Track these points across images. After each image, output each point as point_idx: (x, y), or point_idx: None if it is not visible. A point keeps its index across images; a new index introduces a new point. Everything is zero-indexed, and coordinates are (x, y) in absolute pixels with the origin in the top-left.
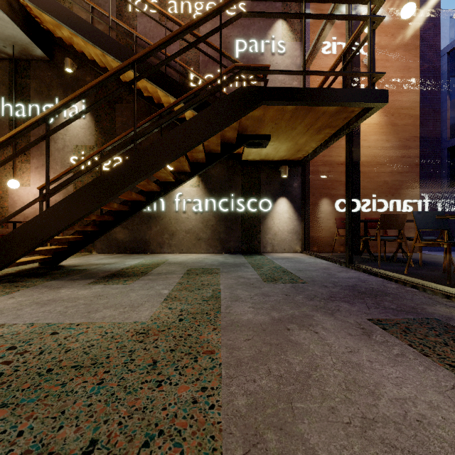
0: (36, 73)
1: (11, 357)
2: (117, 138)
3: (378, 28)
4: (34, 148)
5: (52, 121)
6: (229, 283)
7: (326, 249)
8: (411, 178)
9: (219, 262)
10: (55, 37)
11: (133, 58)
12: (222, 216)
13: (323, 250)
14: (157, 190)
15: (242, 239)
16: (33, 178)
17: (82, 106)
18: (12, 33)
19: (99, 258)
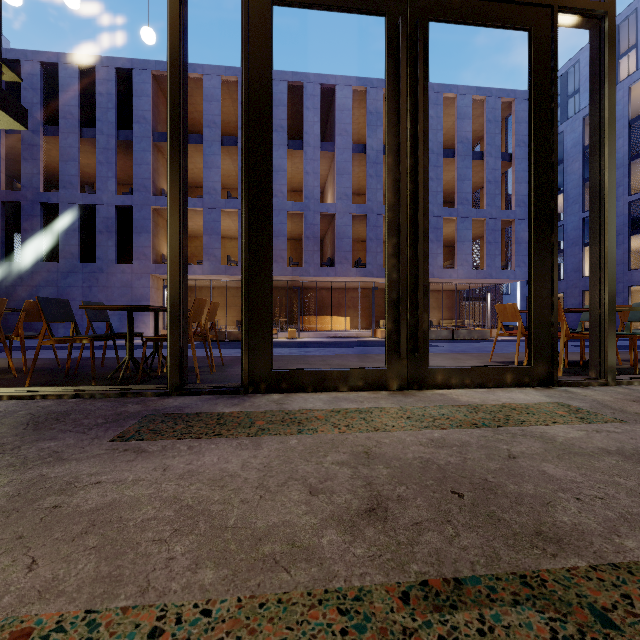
0: None
1: None
2: None
3: None
4: None
5: None
6: None
7: None
8: None
9: None
10: None
11: None
12: None
13: None
14: None
15: None
16: None
17: None
18: None
19: None
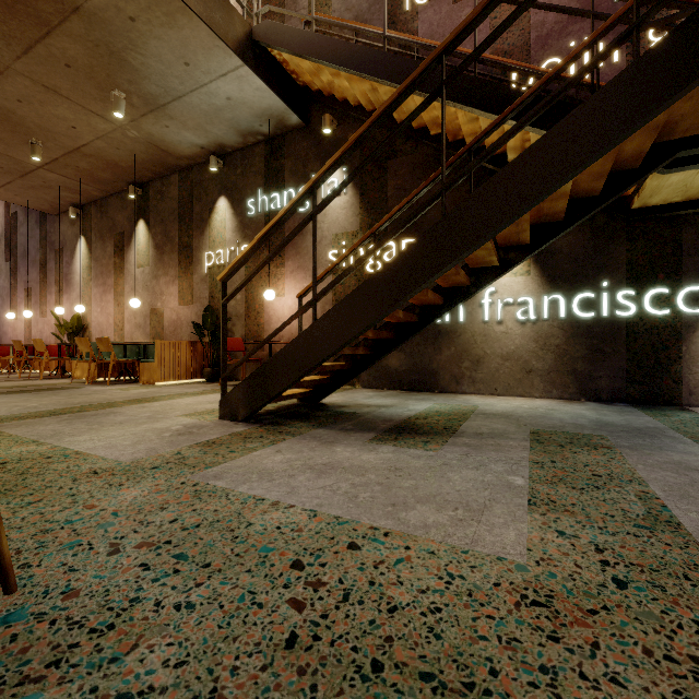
0: (291, 149)
1: (301, 590)
2: (398, 206)
3: None
4: (289, 246)
5: (308, 207)
6: (670, 481)
7: None
8: None
9: (590, 421)
10: (312, 91)
11: (440, 47)
12: (579, 327)
13: None
14: (465, 283)
15: (628, 373)
16: (288, 285)
17: (343, 177)
18: (268, 104)
19: (367, 395)
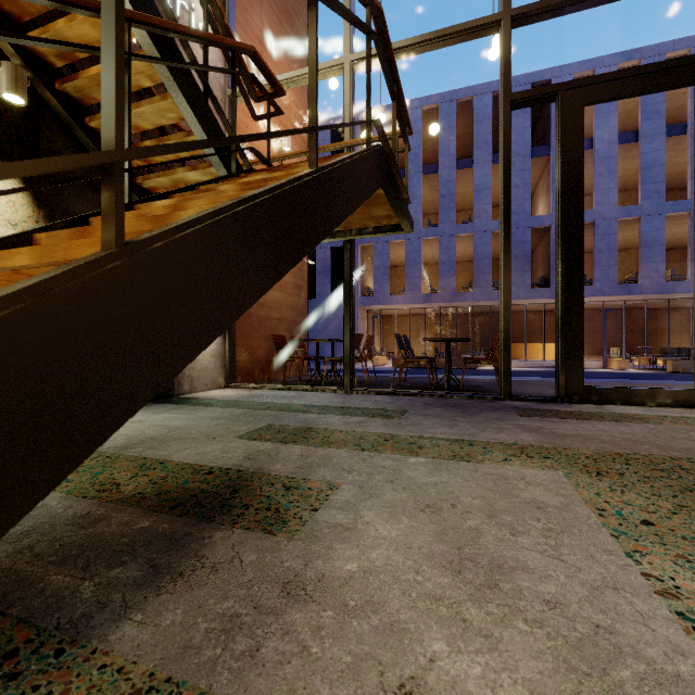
0: None
1: None
2: None
3: (286, 109)
4: None
5: None
6: (387, 429)
7: (249, 378)
8: (304, 295)
9: (213, 419)
10: None
11: None
12: None
13: (246, 380)
14: None
15: None
16: None
17: None
18: None
19: None
